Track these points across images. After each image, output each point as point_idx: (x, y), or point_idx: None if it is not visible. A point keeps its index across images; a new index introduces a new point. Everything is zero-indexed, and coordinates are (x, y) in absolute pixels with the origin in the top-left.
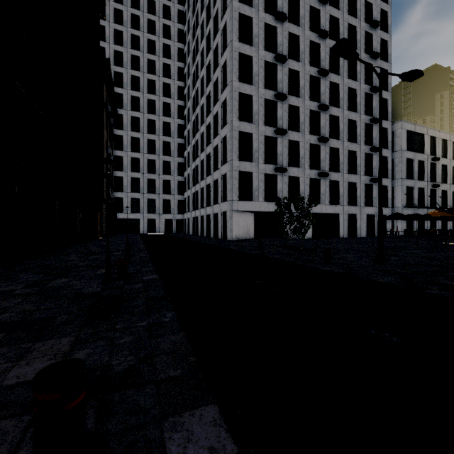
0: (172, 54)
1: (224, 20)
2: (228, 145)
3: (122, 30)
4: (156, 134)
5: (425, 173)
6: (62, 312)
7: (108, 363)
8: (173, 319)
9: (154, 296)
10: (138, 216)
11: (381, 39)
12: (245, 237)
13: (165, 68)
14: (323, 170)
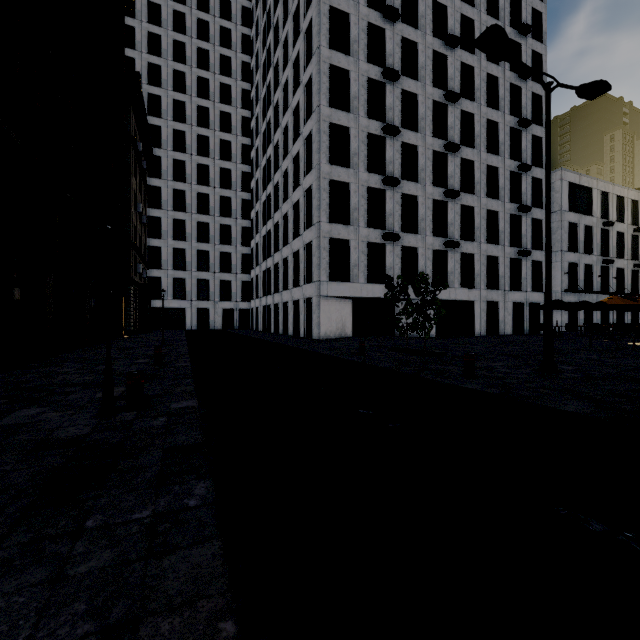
0: (234, 71)
1: (308, 18)
2: (314, 199)
3: (160, 34)
4: (210, 185)
5: (595, 244)
6: None
7: None
8: (205, 501)
9: (182, 445)
10: (184, 304)
11: (533, 51)
12: (339, 336)
13: (223, 90)
14: (451, 238)
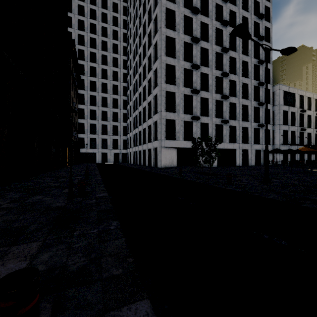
0: (119, 37)
1: (155, 13)
2: (158, 100)
3: (83, 20)
4: (107, 93)
5: (296, 121)
6: (35, 222)
7: (65, 263)
8: (117, 227)
9: (104, 209)
10: (95, 150)
11: (265, 27)
12: (170, 166)
13: (114, 47)
14: (225, 118)
